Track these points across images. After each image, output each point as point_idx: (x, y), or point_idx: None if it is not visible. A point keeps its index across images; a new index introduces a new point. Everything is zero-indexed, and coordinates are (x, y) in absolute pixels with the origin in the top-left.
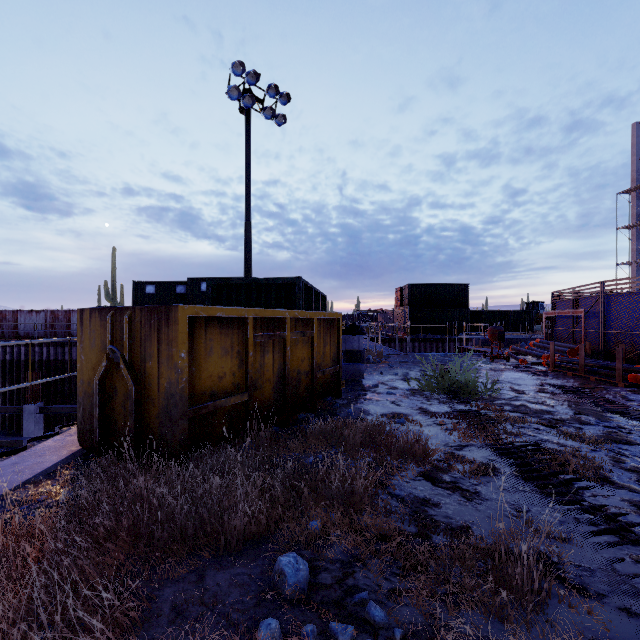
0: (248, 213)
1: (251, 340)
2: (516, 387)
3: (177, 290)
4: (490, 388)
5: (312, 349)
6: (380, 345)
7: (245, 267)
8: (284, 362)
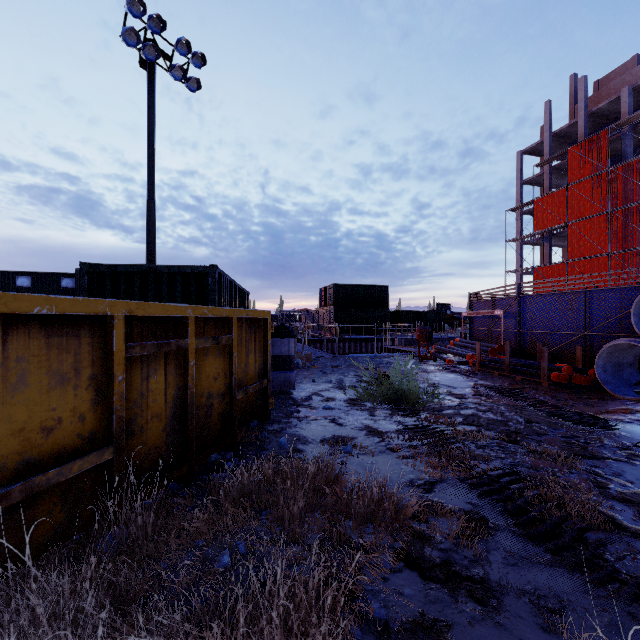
0: (151, 190)
1: (120, 355)
2: (453, 390)
3: (62, 284)
4: (431, 394)
5: (230, 361)
6: (307, 346)
7: (147, 255)
8: (185, 384)
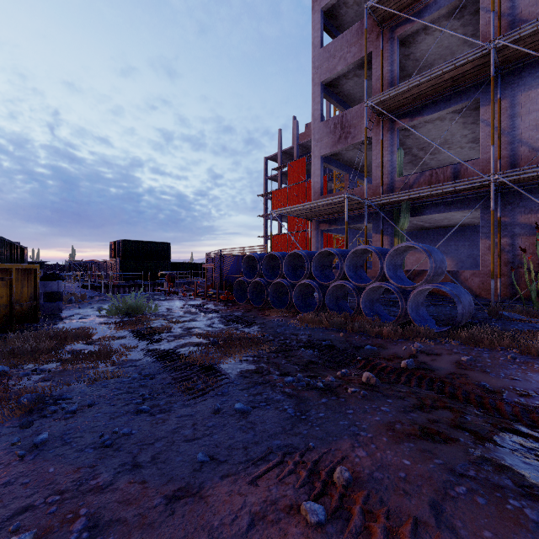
0: None
1: None
2: (170, 307)
3: None
4: (153, 309)
5: (11, 289)
6: (89, 290)
7: None
8: None
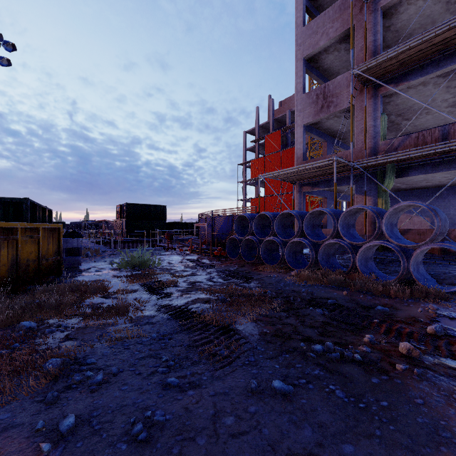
0: None
1: None
2: (171, 262)
3: None
4: (157, 263)
5: (38, 246)
6: (101, 246)
7: None
8: (16, 254)
